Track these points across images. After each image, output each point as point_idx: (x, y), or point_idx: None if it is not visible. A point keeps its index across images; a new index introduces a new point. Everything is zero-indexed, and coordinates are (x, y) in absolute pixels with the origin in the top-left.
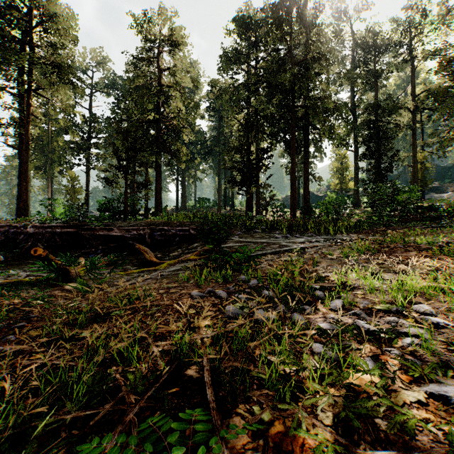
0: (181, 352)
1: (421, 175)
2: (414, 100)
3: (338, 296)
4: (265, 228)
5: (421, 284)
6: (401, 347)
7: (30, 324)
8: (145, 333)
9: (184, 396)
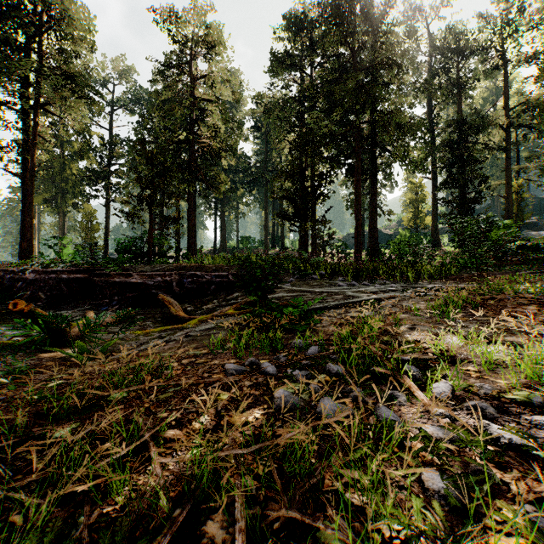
0: (200, 482)
1: (516, 208)
2: (508, 115)
3: (441, 375)
4: (324, 274)
5: None
6: None
7: None
8: (149, 436)
9: None
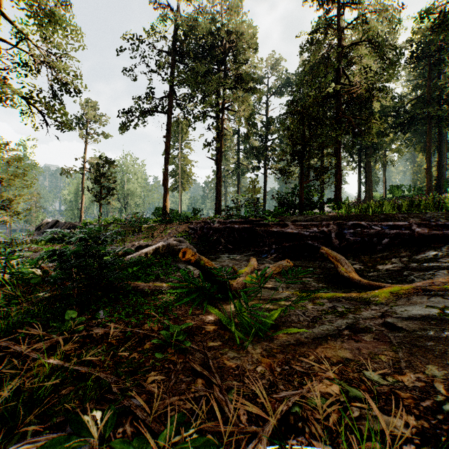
0: None
1: None
2: None
3: None
4: None
5: None
6: None
7: None
8: None
9: None
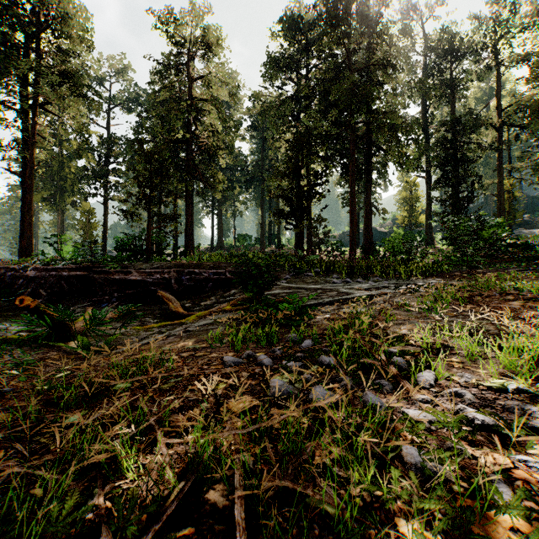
0: (203, 459)
1: (508, 206)
2: (500, 115)
3: (426, 366)
4: (319, 271)
5: None
6: None
7: (2, 402)
8: (154, 421)
9: None
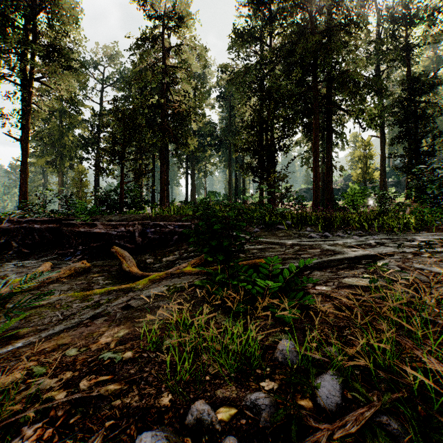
0: None
1: None
2: None
3: None
4: (291, 224)
5: None
6: None
7: None
8: None
9: None
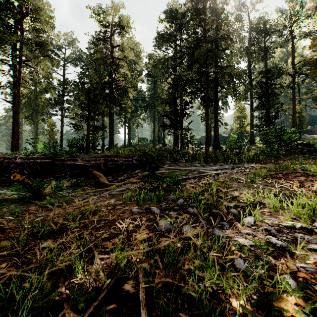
0: (121, 266)
1: (298, 121)
2: (293, 68)
3: (249, 214)
4: (188, 159)
5: (316, 204)
6: (313, 264)
7: (4, 235)
8: (92, 245)
9: (120, 314)
